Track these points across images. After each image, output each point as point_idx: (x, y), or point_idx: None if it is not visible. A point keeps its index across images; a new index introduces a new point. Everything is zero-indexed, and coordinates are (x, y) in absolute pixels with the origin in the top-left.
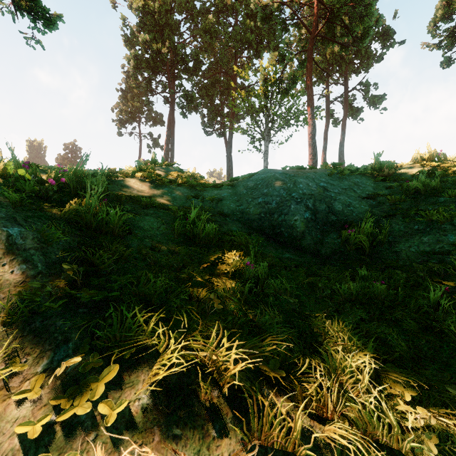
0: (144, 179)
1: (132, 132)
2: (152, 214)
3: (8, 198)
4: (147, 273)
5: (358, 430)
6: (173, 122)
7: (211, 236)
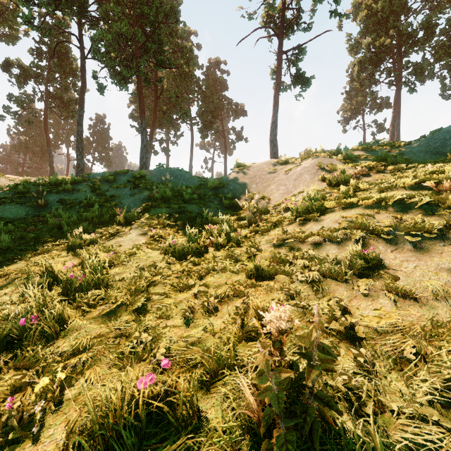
0: (362, 150)
1: (355, 126)
2: (364, 159)
3: (329, 154)
4: (360, 162)
5: (395, 169)
6: (398, 102)
7: (387, 159)
